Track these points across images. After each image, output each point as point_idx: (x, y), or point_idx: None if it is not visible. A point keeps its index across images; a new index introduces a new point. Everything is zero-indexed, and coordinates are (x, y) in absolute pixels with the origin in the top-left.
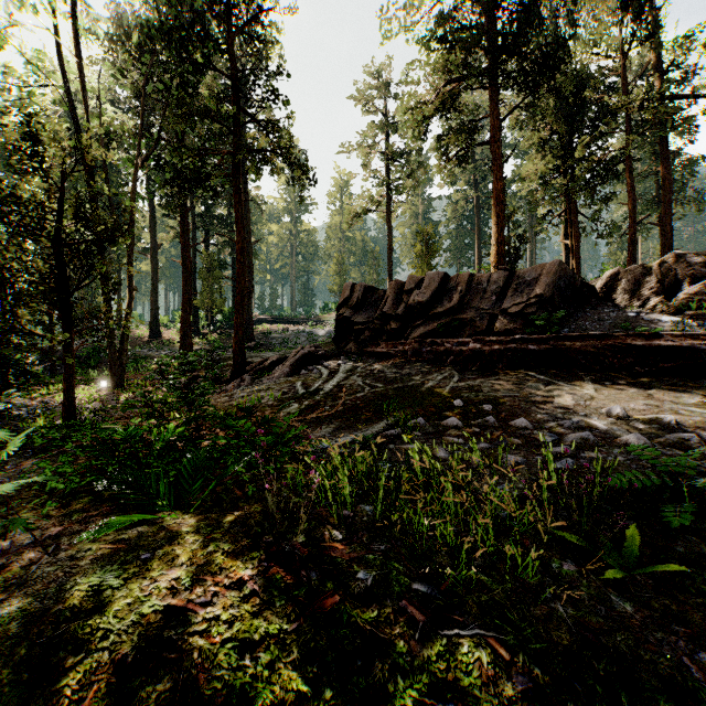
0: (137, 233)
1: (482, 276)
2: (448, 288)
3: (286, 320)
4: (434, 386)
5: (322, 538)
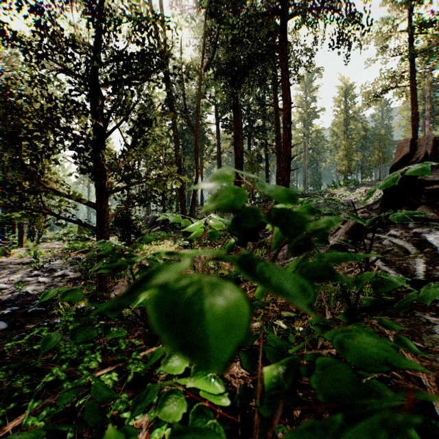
0: (210, 148)
1: None
2: None
3: (303, 195)
4: None
5: None
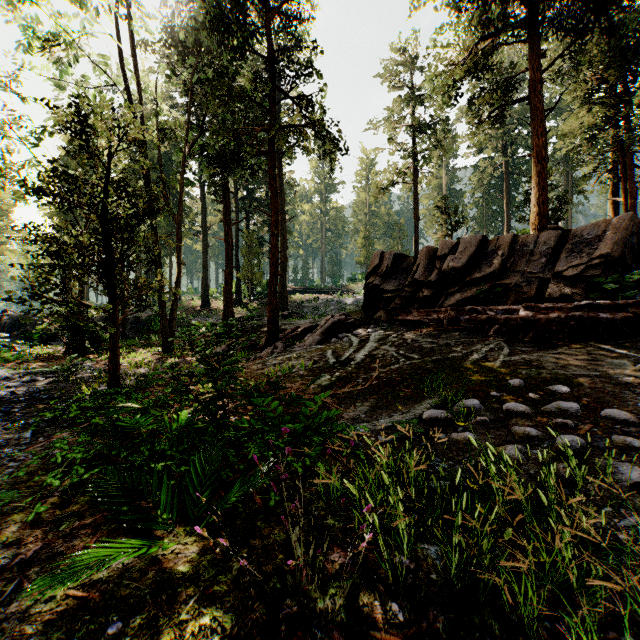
0: (192, 218)
1: (528, 237)
2: (487, 252)
3: (316, 290)
4: (480, 359)
5: (372, 618)
